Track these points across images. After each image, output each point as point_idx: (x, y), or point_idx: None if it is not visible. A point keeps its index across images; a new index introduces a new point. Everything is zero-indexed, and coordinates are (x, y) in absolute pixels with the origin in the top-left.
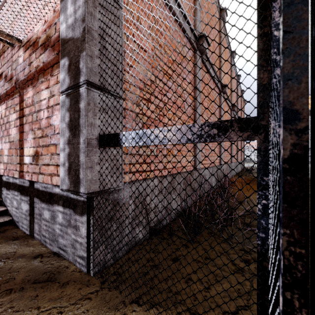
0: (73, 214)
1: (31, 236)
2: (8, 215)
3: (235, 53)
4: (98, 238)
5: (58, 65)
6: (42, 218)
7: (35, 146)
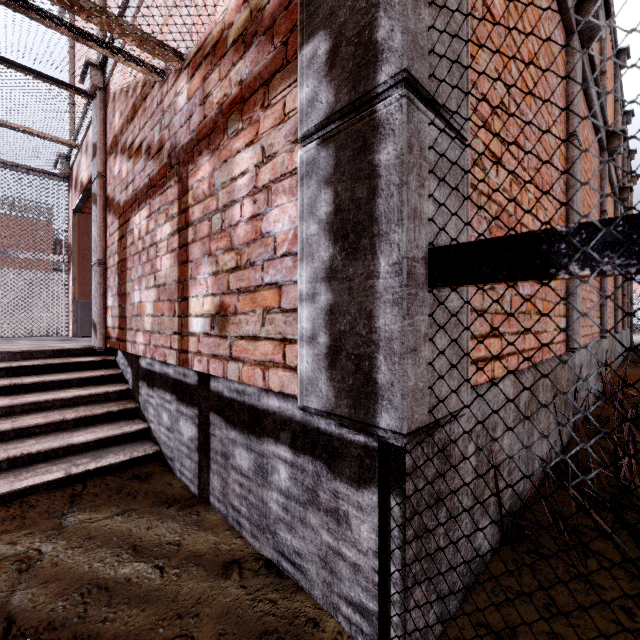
0: (327, 476)
1: (204, 501)
2: (150, 440)
3: (627, 55)
4: (425, 573)
5: (286, 72)
6: (231, 464)
7: (217, 292)
